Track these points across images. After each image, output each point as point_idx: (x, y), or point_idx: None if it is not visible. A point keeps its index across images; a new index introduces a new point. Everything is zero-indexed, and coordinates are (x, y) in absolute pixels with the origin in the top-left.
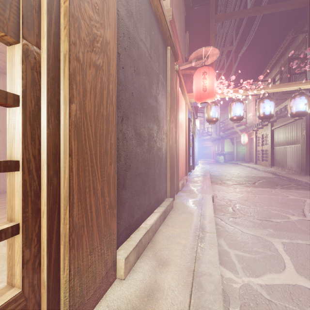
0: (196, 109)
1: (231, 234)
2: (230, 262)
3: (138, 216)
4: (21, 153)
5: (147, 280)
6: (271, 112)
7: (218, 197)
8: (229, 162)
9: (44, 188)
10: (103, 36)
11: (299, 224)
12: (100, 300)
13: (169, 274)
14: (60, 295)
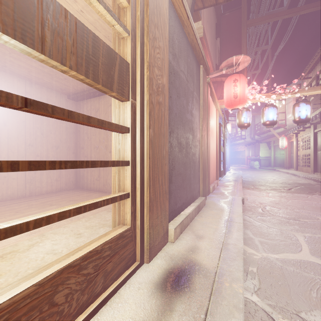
0: (228, 113)
1: (258, 227)
2: (254, 244)
3: (179, 205)
4: (130, 157)
5: (189, 244)
6: (307, 116)
7: (249, 200)
8: (265, 167)
9: (138, 176)
10: (162, 82)
11: None
12: (161, 250)
13: (204, 242)
14: (144, 236)
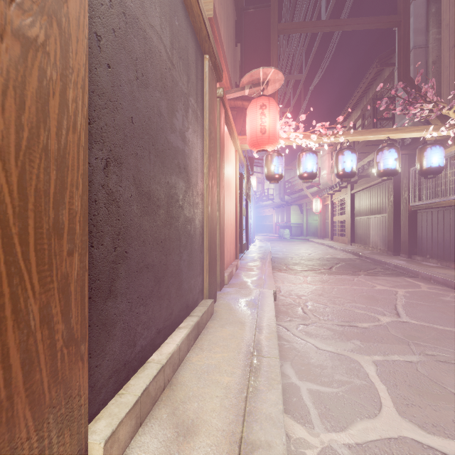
0: (252, 160)
1: (302, 353)
2: (301, 407)
3: (145, 341)
4: None
5: None
6: (352, 169)
7: (283, 292)
8: (297, 237)
9: None
10: None
11: (393, 329)
12: None
13: None
14: None
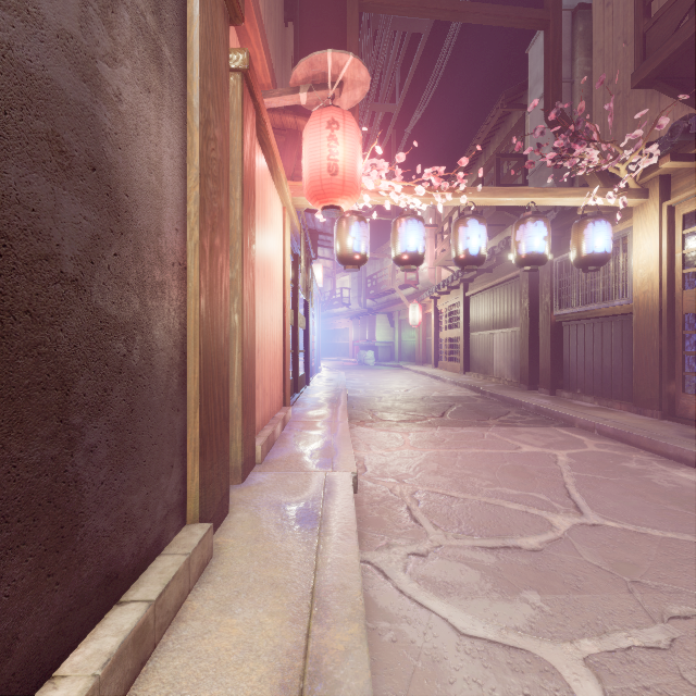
0: (316, 236)
1: (426, 658)
2: None
3: None
4: None
5: None
6: (481, 250)
7: (369, 471)
8: (385, 363)
9: None
10: None
11: (585, 547)
12: None
13: None
14: None
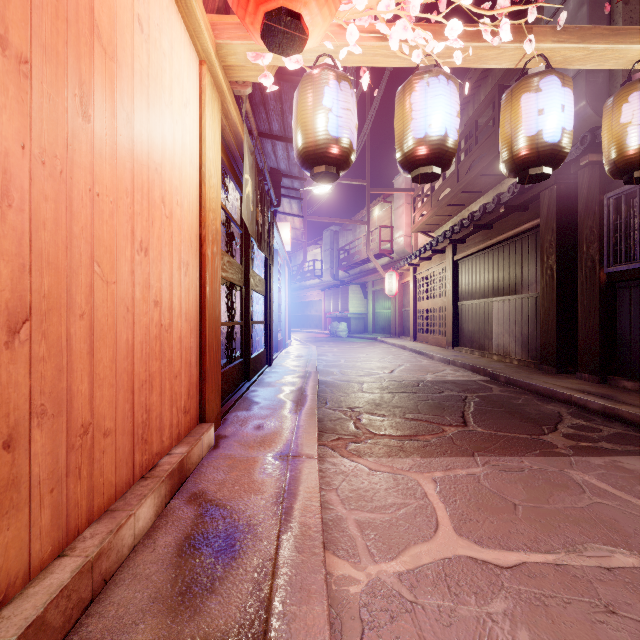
0: (278, 176)
1: None
2: None
3: None
4: None
5: None
6: (564, 135)
7: None
8: (358, 335)
9: None
10: None
11: None
12: None
13: None
14: None
